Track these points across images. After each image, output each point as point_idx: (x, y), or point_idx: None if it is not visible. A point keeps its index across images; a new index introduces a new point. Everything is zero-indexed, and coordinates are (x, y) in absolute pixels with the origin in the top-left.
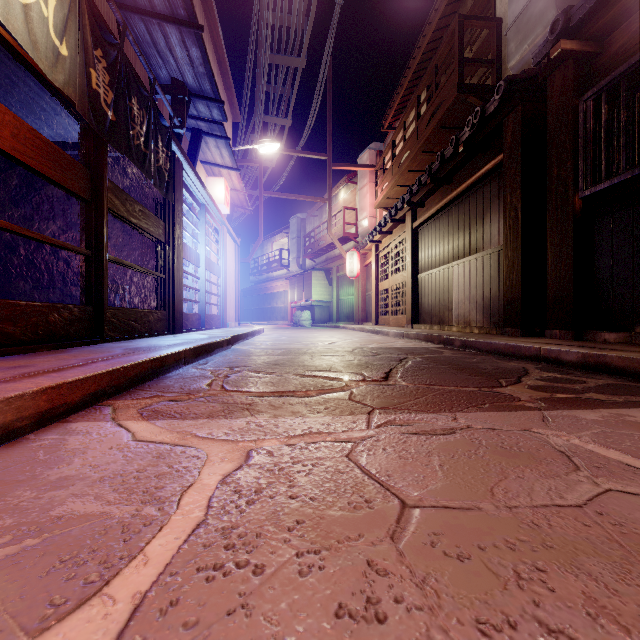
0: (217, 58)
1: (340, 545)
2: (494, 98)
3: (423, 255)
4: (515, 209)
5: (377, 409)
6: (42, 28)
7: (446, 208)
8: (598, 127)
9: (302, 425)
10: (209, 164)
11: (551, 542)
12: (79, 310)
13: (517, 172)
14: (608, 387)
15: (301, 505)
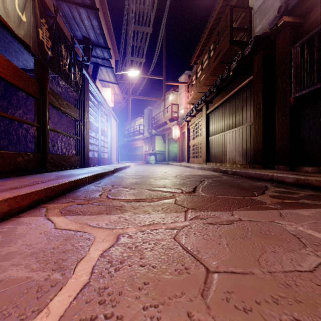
0: (107, 27)
1: (170, 300)
2: (248, 47)
3: (211, 127)
4: (259, 104)
5: (190, 209)
6: (11, 6)
7: (223, 103)
8: (302, 61)
9: (149, 219)
10: (103, 81)
11: (299, 297)
12: (33, 155)
13: (260, 85)
14: (311, 196)
15: (147, 271)
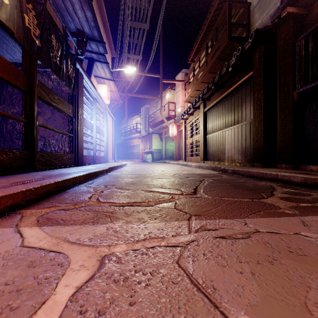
0: (103, 23)
1: None
2: (248, 41)
3: (209, 125)
4: (260, 100)
5: (193, 216)
6: None
7: (221, 101)
8: (307, 54)
9: (144, 230)
10: (98, 77)
11: None
12: (19, 153)
13: (261, 80)
14: None
15: None
